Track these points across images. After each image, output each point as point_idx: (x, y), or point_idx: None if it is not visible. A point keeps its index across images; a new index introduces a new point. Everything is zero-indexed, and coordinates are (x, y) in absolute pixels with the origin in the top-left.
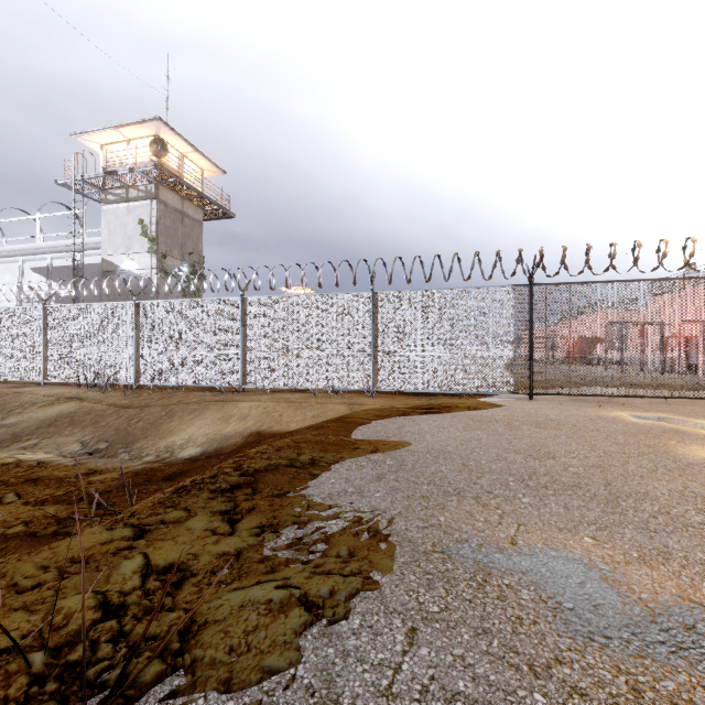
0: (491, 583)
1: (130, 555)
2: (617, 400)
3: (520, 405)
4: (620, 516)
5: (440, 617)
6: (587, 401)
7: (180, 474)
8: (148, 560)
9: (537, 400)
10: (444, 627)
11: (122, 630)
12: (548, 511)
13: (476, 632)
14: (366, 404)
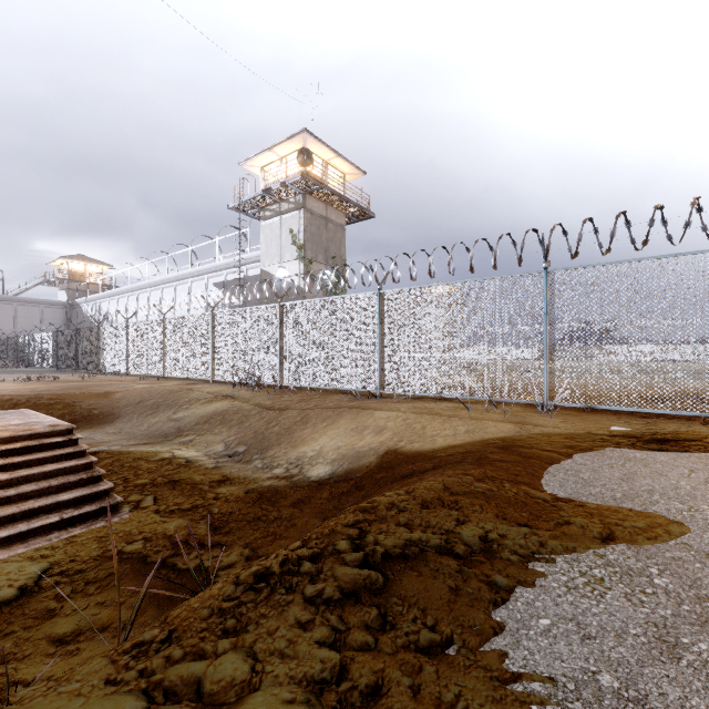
0: None
1: None
2: None
3: None
4: None
5: None
6: None
7: (303, 498)
8: None
9: None
10: None
11: None
12: None
13: None
14: (543, 425)
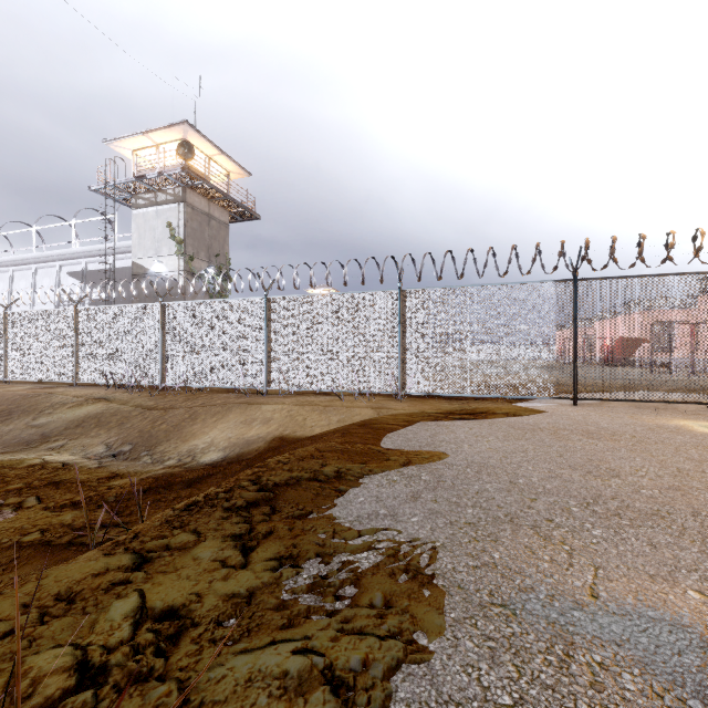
0: (577, 659)
1: (124, 593)
2: (674, 406)
3: (564, 412)
4: None
5: None
6: (640, 407)
7: (200, 480)
8: (143, 600)
9: (581, 406)
10: None
11: None
12: (629, 549)
13: None
14: (394, 409)
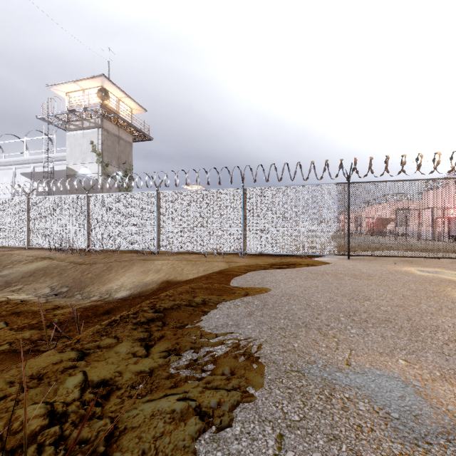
0: (336, 396)
1: (73, 373)
2: (406, 259)
3: (342, 263)
4: (422, 343)
5: (300, 425)
6: (386, 260)
7: (115, 309)
8: (86, 376)
9: (352, 259)
10: (304, 433)
11: (63, 435)
12: (370, 339)
13: (328, 438)
14: (239, 262)
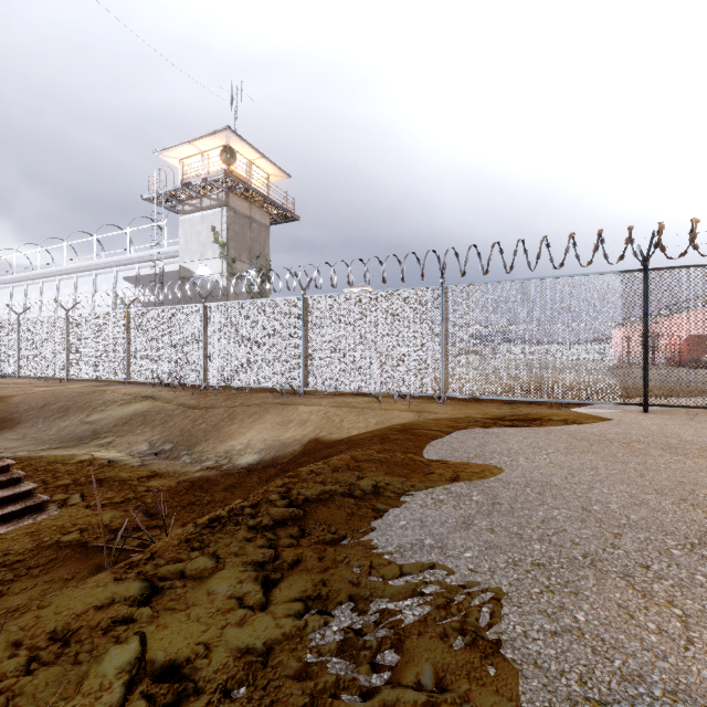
0: None
1: (124, 637)
2: None
3: (634, 420)
4: None
5: None
6: None
7: (234, 484)
8: (143, 649)
9: (654, 413)
10: None
11: None
12: None
13: None
14: (436, 413)
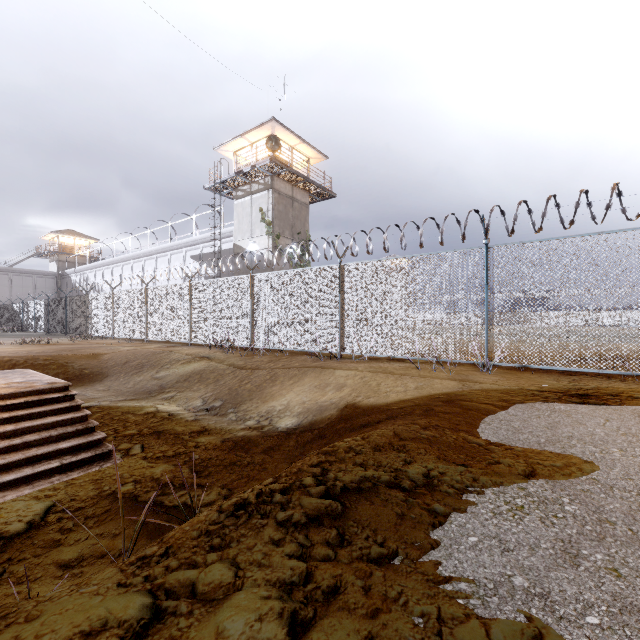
0: None
1: None
2: None
3: None
4: None
5: None
6: None
7: (273, 446)
8: None
9: None
10: None
11: None
12: None
13: None
14: (482, 382)
